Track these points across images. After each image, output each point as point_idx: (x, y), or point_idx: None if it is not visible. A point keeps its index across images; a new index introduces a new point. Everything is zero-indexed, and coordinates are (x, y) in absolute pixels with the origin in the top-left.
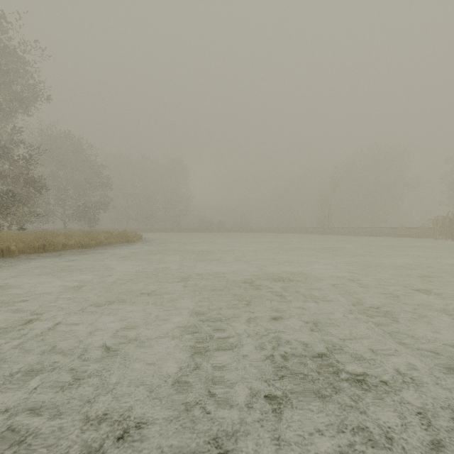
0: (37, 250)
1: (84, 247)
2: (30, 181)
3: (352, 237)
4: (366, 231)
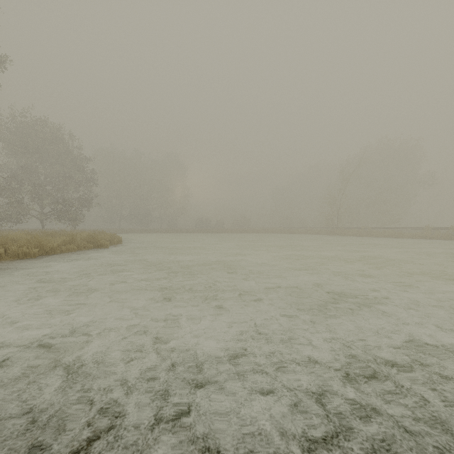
0: None
1: (20, 258)
2: None
3: (372, 240)
4: (383, 232)
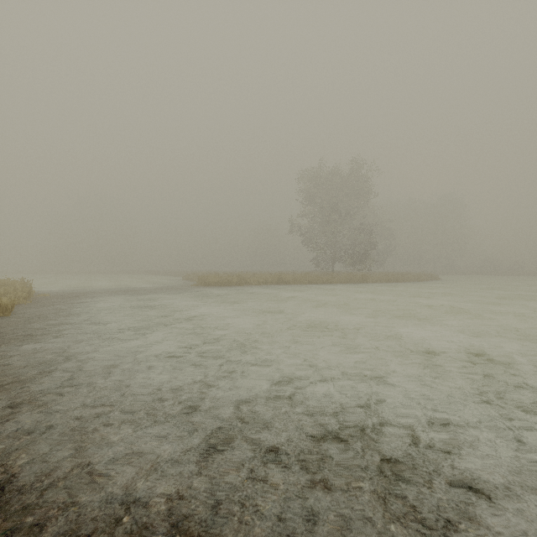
0: (404, 281)
1: (417, 281)
2: (371, 245)
3: None
4: None
